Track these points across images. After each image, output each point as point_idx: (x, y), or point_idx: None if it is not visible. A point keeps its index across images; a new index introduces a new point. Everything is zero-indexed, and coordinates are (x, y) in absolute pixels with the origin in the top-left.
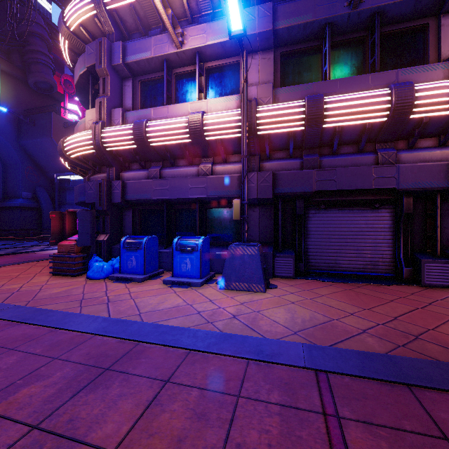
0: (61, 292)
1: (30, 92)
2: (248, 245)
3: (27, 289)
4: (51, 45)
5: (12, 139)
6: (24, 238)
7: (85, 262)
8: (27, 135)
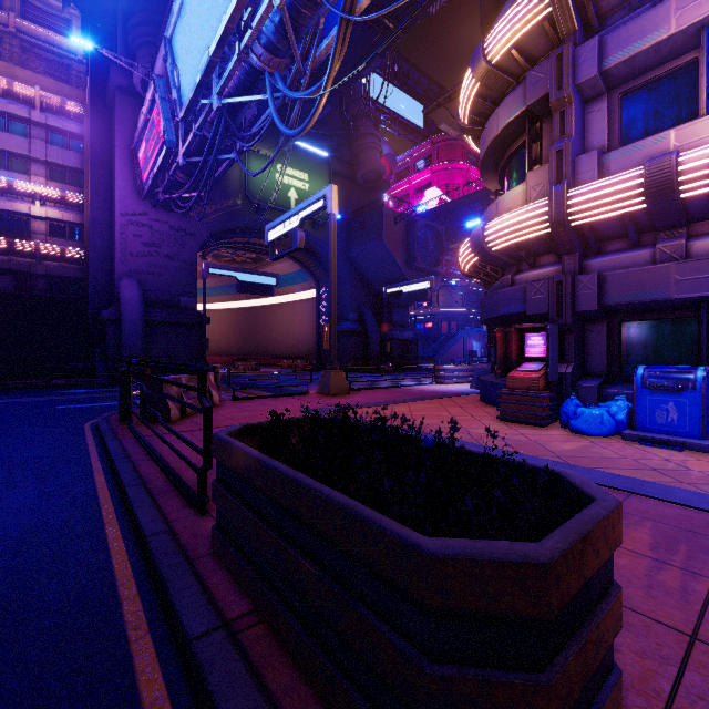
0: (578, 449)
1: (356, 189)
2: None
3: (510, 437)
4: (378, 121)
5: (341, 250)
6: (351, 369)
7: (553, 405)
8: (355, 243)
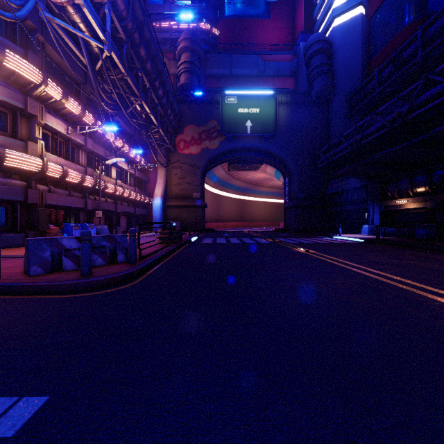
0: None
1: None
2: (105, 225)
3: None
4: None
5: None
6: None
7: None
8: None
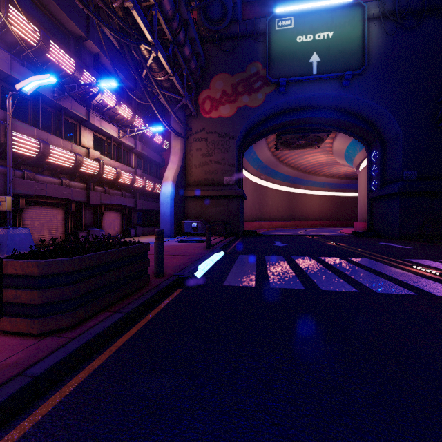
0: None
1: None
2: (21, 228)
3: None
4: None
5: None
6: None
7: None
8: None
